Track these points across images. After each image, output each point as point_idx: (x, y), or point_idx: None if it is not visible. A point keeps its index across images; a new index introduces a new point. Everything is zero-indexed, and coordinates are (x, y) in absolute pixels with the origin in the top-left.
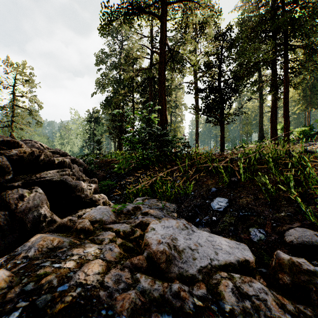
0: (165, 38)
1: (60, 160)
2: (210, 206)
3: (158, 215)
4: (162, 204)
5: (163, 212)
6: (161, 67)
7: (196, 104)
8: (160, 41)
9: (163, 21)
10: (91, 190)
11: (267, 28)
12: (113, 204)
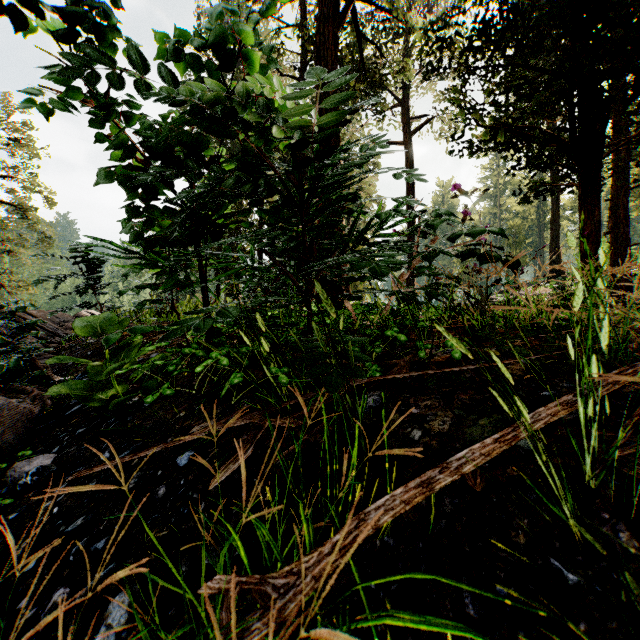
0: None
1: None
2: None
3: None
4: None
5: None
6: (323, 32)
7: (408, 192)
8: None
9: None
10: None
11: None
12: None
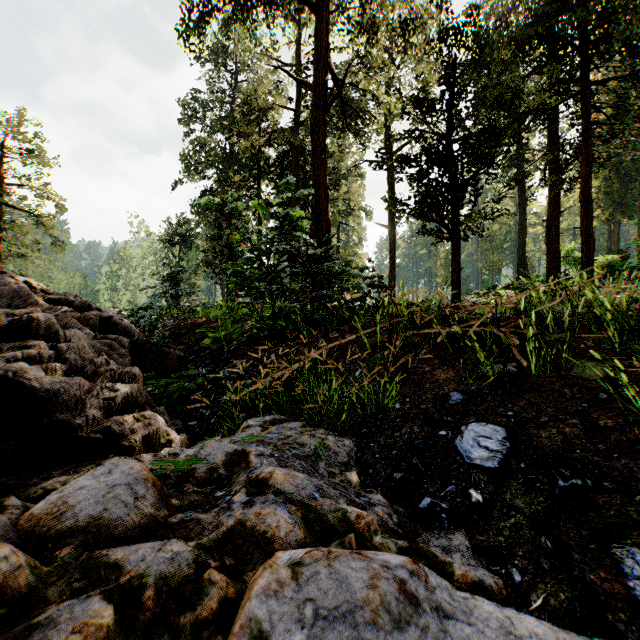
0: (326, 51)
1: (22, 316)
2: (457, 452)
3: (301, 491)
4: (315, 443)
5: (316, 472)
6: (316, 117)
7: (389, 206)
8: (315, 60)
9: (321, 14)
10: (113, 400)
11: (547, 34)
12: (181, 437)
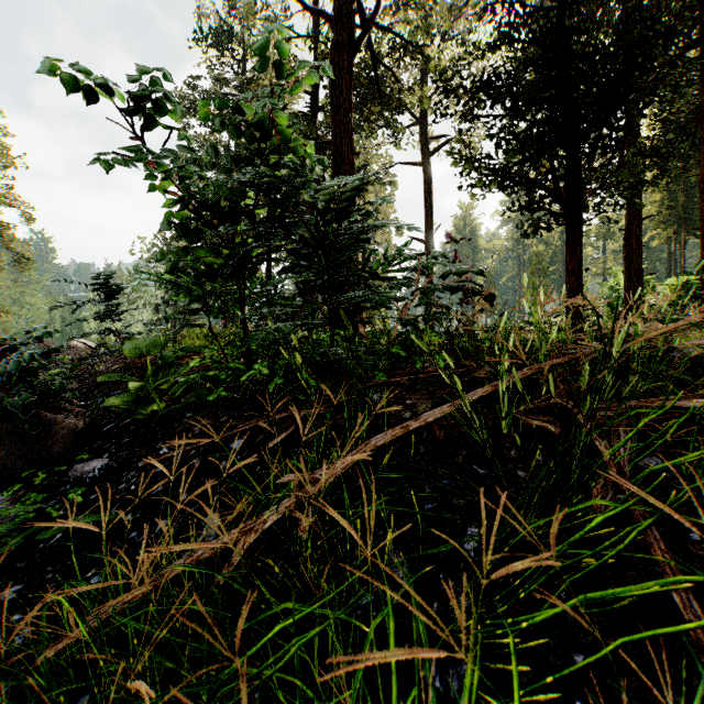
0: None
1: None
2: None
3: None
4: None
5: None
6: (338, 61)
7: (426, 216)
8: None
9: None
10: None
11: None
12: None
